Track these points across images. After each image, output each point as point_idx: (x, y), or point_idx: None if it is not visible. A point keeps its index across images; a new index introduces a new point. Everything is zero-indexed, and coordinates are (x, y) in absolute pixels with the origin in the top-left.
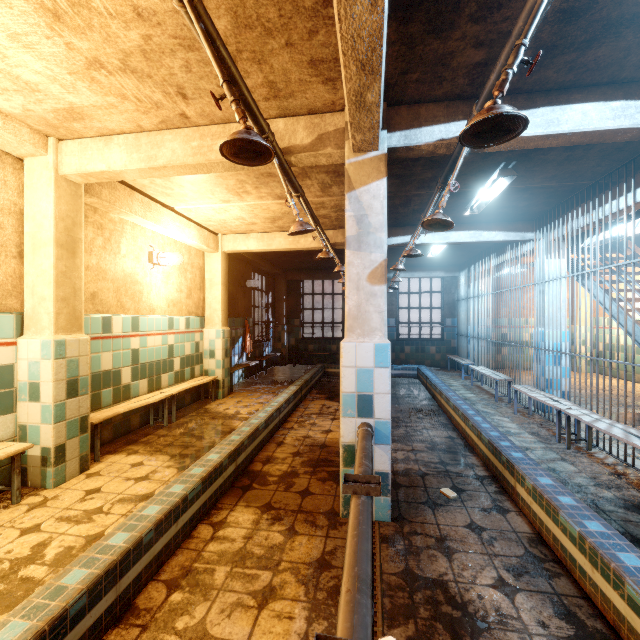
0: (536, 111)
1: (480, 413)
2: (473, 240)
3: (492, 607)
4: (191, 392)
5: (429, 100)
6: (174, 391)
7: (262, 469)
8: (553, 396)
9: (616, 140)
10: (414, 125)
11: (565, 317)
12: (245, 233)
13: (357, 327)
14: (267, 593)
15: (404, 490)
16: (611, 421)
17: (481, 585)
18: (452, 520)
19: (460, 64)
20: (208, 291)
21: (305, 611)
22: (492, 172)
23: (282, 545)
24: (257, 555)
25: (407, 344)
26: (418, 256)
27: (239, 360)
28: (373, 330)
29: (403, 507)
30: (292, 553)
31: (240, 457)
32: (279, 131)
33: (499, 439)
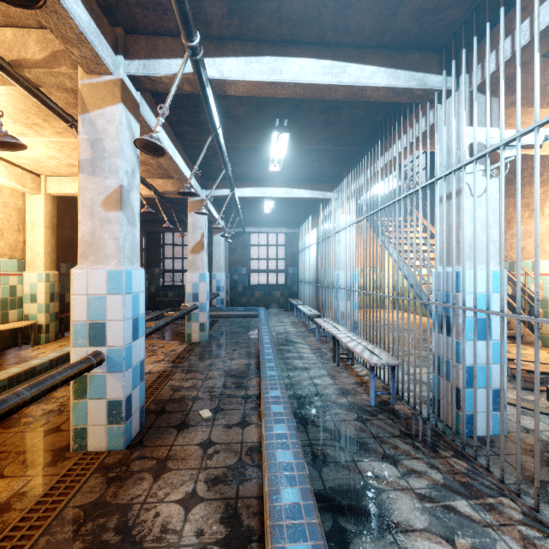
0: (262, 59)
1: (289, 343)
2: (286, 196)
3: (161, 524)
4: (2, 338)
5: (167, 33)
6: None
7: (23, 411)
8: (337, 324)
9: (334, 97)
10: (153, 56)
11: (346, 260)
12: (72, 176)
13: (91, 254)
14: None
15: (165, 416)
16: (362, 340)
17: (168, 502)
18: (190, 439)
19: None
20: (29, 233)
21: None
22: (273, 129)
23: None
24: None
25: (257, 290)
26: (193, 195)
27: None
28: (108, 257)
29: (150, 433)
30: None
31: None
32: (7, 41)
33: (269, 361)
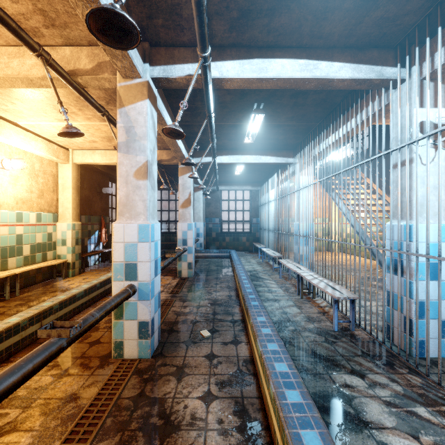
0: (253, 61)
1: (258, 279)
2: (255, 162)
3: (190, 413)
4: (43, 272)
5: (180, 45)
6: (18, 271)
7: None
8: (299, 265)
9: (307, 88)
10: (170, 62)
11: (306, 213)
12: (92, 149)
13: (126, 212)
14: (5, 428)
15: (175, 334)
16: (323, 278)
17: (191, 398)
18: (197, 352)
19: (189, 16)
20: (61, 193)
21: (31, 439)
22: (251, 111)
23: (47, 386)
24: (18, 397)
25: (227, 235)
26: (193, 164)
27: (95, 248)
28: (138, 214)
29: (166, 346)
30: (52, 391)
31: (47, 319)
32: (66, 56)
33: (250, 294)
